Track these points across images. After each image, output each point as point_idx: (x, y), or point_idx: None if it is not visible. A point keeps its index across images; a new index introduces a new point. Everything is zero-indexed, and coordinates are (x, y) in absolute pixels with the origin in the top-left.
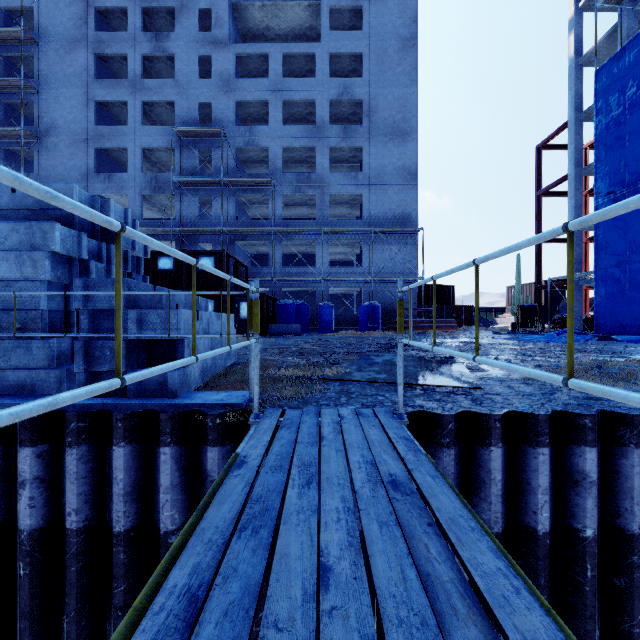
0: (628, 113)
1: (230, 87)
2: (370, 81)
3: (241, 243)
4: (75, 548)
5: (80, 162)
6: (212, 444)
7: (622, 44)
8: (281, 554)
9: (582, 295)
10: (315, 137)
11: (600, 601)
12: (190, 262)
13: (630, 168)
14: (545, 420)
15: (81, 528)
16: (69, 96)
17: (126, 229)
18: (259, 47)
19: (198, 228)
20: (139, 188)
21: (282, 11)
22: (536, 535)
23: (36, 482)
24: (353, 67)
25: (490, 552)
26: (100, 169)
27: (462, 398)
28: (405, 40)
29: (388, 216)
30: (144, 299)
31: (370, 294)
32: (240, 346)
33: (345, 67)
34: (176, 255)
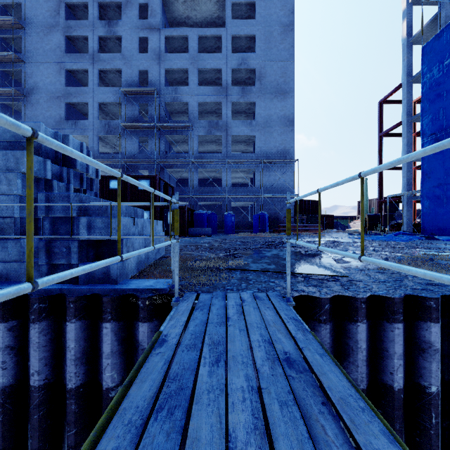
0: (445, 77)
1: (161, 59)
2: (261, 55)
3: (169, 170)
4: (37, 401)
5: (54, 113)
6: (143, 320)
7: (441, 28)
8: (193, 438)
9: (412, 207)
10: (221, 95)
11: (441, 441)
12: (115, 175)
13: (447, 116)
14: (400, 302)
15: (42, 385)
16: (47, 66)
17: (39, 135)
18: (182, 31)
19: (138, 159)
20: (96, 131)
21: (198, 5)
22: (393, 391)
23: (7, 350)
24: (248, 45)
25: (383, 436)
26: (69, 118)
27: (333, 284)
28: (285, 26)
29: (273, 151)
30: (93, 209)
31: (261, 206)
32: (163, 246)
33: (243, 45)
34: (100, 167)
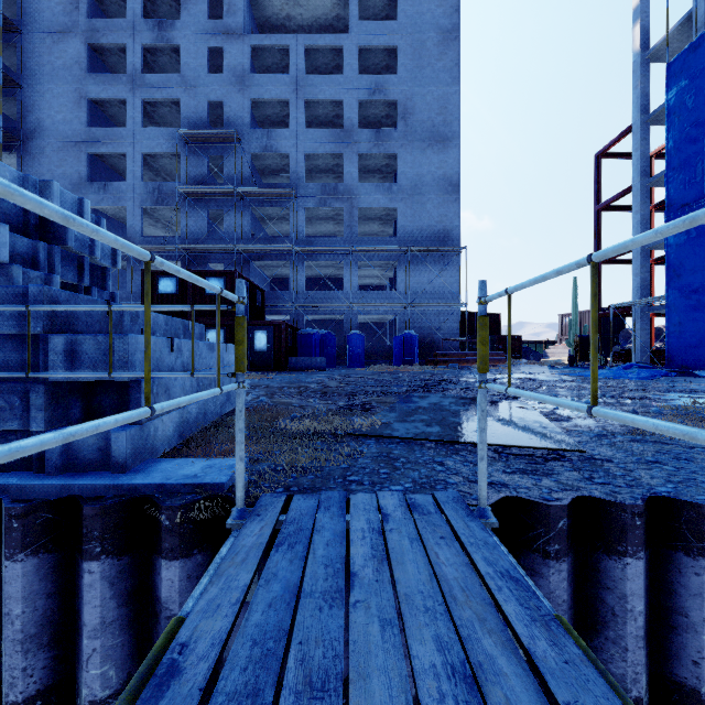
0: None
1: (245, 84)
2: (406, 78)
3: (258, 264)
4: None
5: (70, 169)
6: (169, 556)
7: (698, 33)
8: None
9: (649, 324)
10: (343, 142)
11: None
12: None
13: None
14: None
15: None
16: (57, 93)
17: None
18: (278, 38)
19: (207, 246)
20: (139, 200)
21: None
22: (699, 700)
23: None
24: (386, 63)
25: None
26: (94, 178)
27: (558, 467)
28: (446, 32)
29: (426, 233)
30: (87, 320)
31: (406, 323)
32: (190, 401)
33: (377, 63)
34: None
